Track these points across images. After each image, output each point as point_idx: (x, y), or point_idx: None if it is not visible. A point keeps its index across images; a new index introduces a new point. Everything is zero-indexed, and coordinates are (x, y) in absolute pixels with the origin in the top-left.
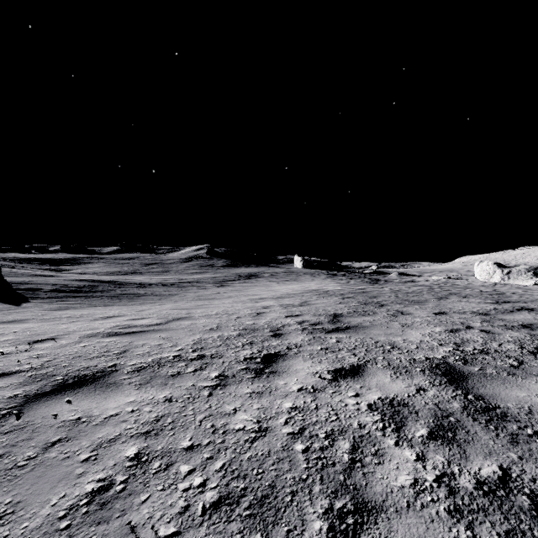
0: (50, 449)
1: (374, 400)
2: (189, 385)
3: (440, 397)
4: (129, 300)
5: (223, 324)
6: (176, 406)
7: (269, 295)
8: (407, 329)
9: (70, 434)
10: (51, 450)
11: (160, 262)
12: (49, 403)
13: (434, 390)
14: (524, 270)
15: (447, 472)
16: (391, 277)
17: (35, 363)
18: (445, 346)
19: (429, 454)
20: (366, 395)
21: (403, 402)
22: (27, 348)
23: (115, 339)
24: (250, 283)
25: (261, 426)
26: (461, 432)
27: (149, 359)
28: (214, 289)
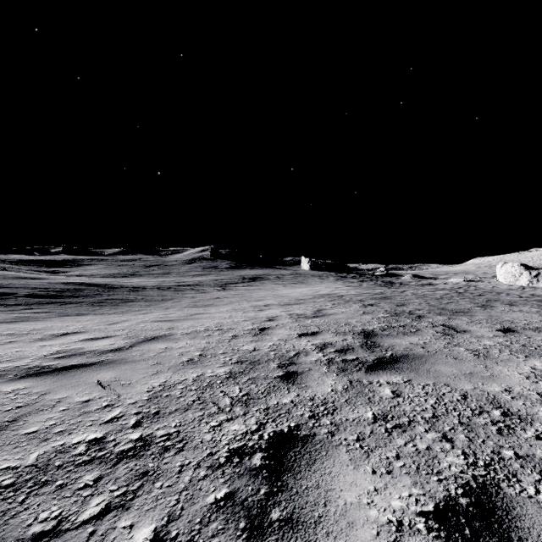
0: None
1: None
2: None
3: None
4: (112, 307)
5: (209, 351)
6: None
7: (275, 301)
8: (488, 362)
9: None
10: None
11: (161, 264)
12: None
13: None
14: None
15: None
16: (405, 280)
17: None
18: None
19: None
20: None
21: None
22: None
23: (25, 384)
24: (255, 286)
25: None
26: None
27: (33, 454)
28: (214, 293)
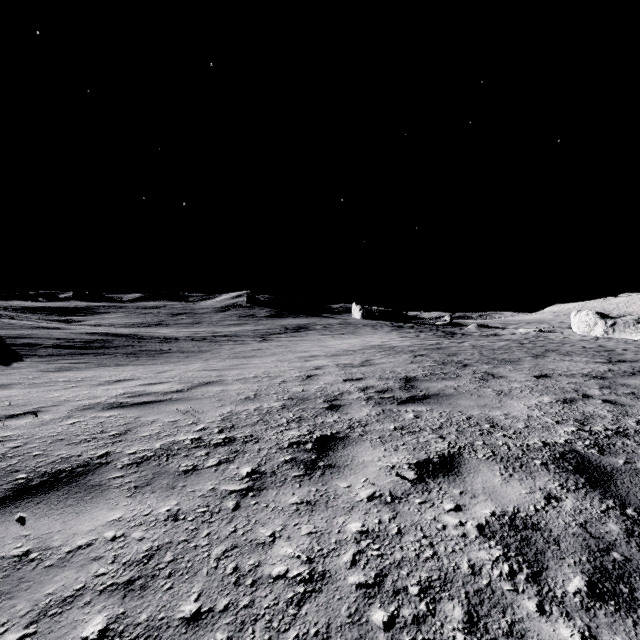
0: None
1: (486, 518)
2: (207, 489)
3: (585, 511)
4: (149, 358)
5: (262, 392)
6: (183, 529)
7: (322, 352)
8: (505, 398)
9: (2, 586)
10: None
11: (190, 312)
12: None
13: (571, 499)
14: (632, 321)
15: None
16: (469, 330)
17: None
18: (564, 425)
19: (602, 634)
20: (472, 508)
21: (531, 521)
22: None
23: (117, 412)
24: (299, 337)
25: (314, 570)
26: (639, 584)
27: (156, 444)
28: (255, 344)
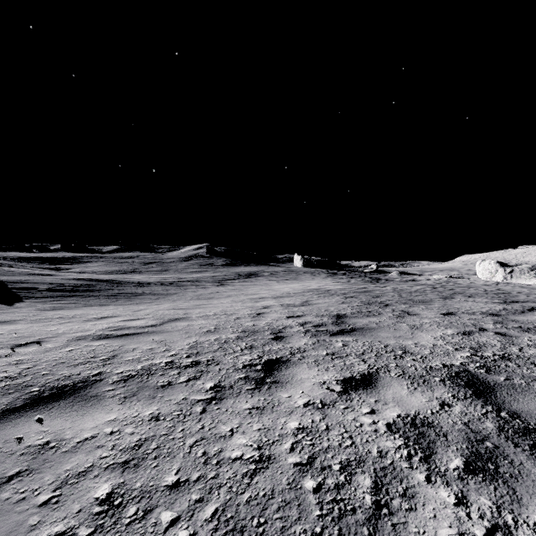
0: (3, 486)
1: (393, 418)
2: (180, 398)
3: (469, 414)
4: (126, 299)
5: (221, 326)
6: (164, 426)
7: (269, 294)
8: (416, 331)
9: (32, 464)
10: (5, 488)
11: (159, 261)
12: (16, 421)
13: (460, 405)
14: (527, 269)
15: (499, 522)
16: (391, 276)
17: (12, 371)
18: (461, 351)
19: (470, 495)
20: (383, 412)
21: (427, 421)
22: (8, 353)
23: (105, 342)
24: (250, 282)
25: (263, 454)
26: (503, 463)
27: (138, 366)
28: (214, 288)
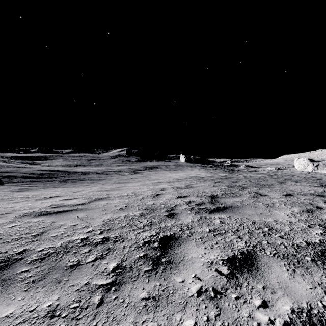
0: None
1: (288, 315)
2: (83, 283)
3: None
4: (72, 183)
5: (130, 204)
6: None
7: (164, 180)
8: (271, 209)
9: None
10: None
11: (97, 159)
12: None
13: None
14: None
15: None
16: (241, 168)
17: None
18: (314, 228)
19: None
20: (276, 304)
21: (324, 319)
22: None
23: (42, 218)
24: (153, 172)
25: None
26: None
27: (58, 243)
28: (129, 176)
